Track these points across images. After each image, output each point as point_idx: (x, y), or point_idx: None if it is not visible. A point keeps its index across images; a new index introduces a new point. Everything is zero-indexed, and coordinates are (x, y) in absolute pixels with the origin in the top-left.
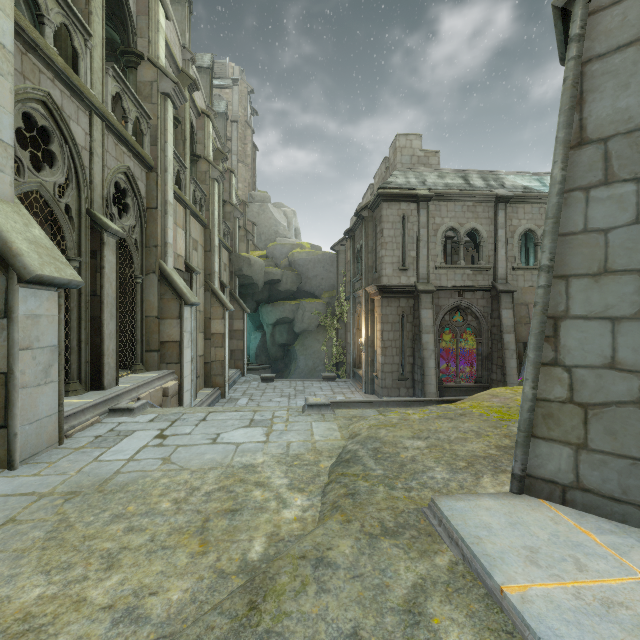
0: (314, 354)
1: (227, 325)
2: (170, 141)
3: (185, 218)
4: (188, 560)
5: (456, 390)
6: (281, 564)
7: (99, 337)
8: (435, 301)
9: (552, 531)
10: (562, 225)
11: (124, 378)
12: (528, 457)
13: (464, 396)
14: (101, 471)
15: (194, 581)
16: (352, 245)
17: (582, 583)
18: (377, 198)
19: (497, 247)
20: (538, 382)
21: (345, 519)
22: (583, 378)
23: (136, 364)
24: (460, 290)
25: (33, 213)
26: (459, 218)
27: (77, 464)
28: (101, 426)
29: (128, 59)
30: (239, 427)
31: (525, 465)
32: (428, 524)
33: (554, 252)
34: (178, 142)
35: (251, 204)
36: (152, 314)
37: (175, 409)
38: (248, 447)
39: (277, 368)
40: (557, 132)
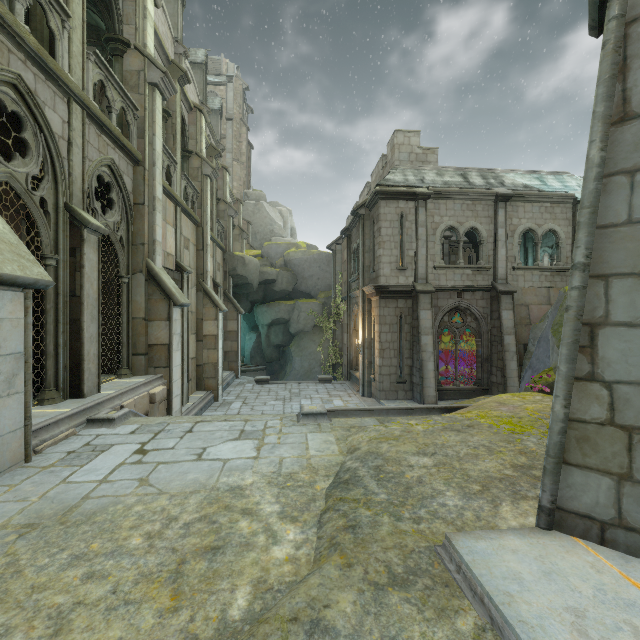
0: (310, 355)
1: (220, 326)
2: (158, 134)
3: (176, 215)
4: (155, 620)
5: (455, 393)
6: (267, 630)
7: (78, 341)
8: (434, 302)
9: (596, 584)
10: (600, 215)
11: (108, 384)
12: (558, 487)
13: (463, 399)
14: (67, 496)
15: None
16: (349, 244)
17: None
18: (375, 196)
19: (497, 246)
20: (571, 399)
21: (345, 562)
22: (627, 396)
23: (122, 368)
24: (459, 290)
25: (8, 208)
26: (458, 217)
27: (41, 487)
28: (76, 439)
29: (113, 46)
30: (228, 440)
31: (555, 496)
32: (443, 569)
33: (591, 247)
34: (168, 136)
35: (246, 203)
36: (139, 315)
37: (160, 418)
38: (236, 464)
39: (272, 369)
40: (595, 106)
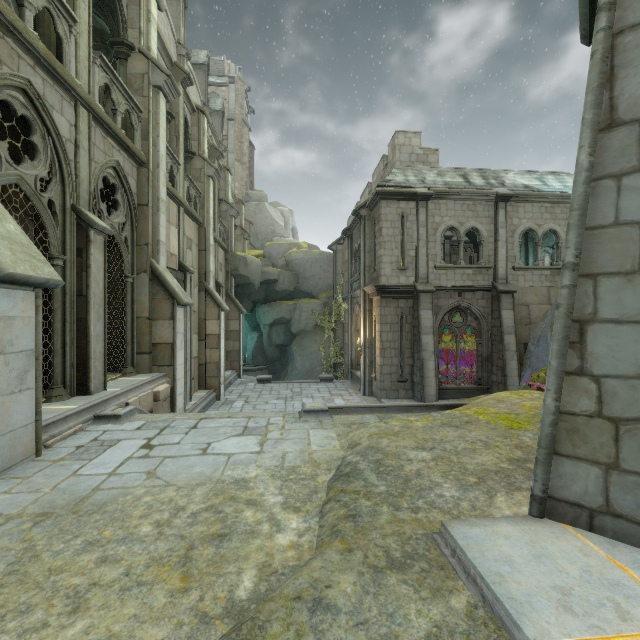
0: (311, 355)
1: (222, 326)
2: (162, 136)
3: (179, 216)
4: (166, 600)
5: (456, 392)
6: (273, 607)
7: (85, 339)
8: (434, 301)
9: (583, 566)
10: (589, 217)
11: (113, 382)
12: (550, 476)
13: (464, 398)
14: (78, 488)
15: (172, 628)
16: (350, 244)
17: (628, 637)
18: (375, 196)
19: (497, 246)
20: (561, 393)
21: (346, 548)
22: (614, 389)
23: (126, 367)
24: (460, 290)
25: (16, 209)
26: (459, 217)
27: (53, 479)
28: (84, 435)
29: (118, 50)
30: (232, 435)
31: (546, 485)
32: (439, 554)
33: (580, 248)
34: (171, 138)
35: (248, 203)
36: (143, 315)
37: (165, 415)
38: (240, 458)
39: (274, 369)
40: (584, 113)
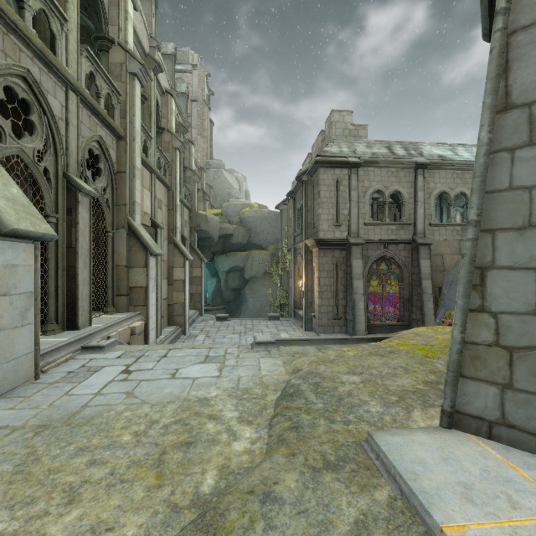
0: (261, 297)
1: (187, 272)
2: (137, 114)
3: (151, 181)
4: (144, 494)
5: (382, 328)
6: (231, 499)
7: (74, 284)
8: (364, 252)
9: (482, 466)
10: (488, 183)
11: (97, 319)
12: (456, 395)
13: (389, 333)
14: (70, 405)
15: (149, 516)
16: (293, 205)
17: (517, 522)
18: (315, 165)
19: (416, 206)
20: (466, 327)
21: (290, 452)
22: (508, 323)
23: (108, 306)
24: (385, 243)
25: (17, 176)
26: (384, 182)
27: (49, 398)
28: (74, 362)
29: (101, 43)
30: (196, 363)
31: (454, 402)
32: (366, 457)
33: (481, 208)
34: (145, 116)
35: (208, 170)
36: (122, 263)
37: (140, 346)
38: (203, 381)
39: (230, 309)
40: (484, 98)
